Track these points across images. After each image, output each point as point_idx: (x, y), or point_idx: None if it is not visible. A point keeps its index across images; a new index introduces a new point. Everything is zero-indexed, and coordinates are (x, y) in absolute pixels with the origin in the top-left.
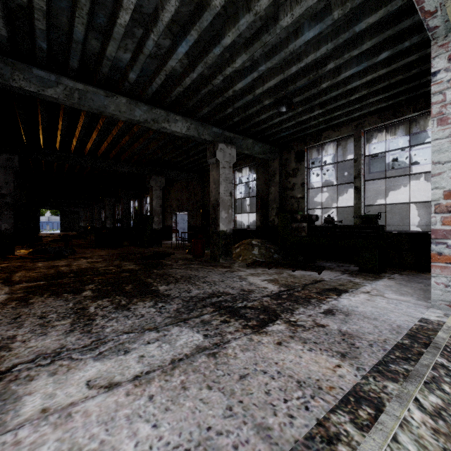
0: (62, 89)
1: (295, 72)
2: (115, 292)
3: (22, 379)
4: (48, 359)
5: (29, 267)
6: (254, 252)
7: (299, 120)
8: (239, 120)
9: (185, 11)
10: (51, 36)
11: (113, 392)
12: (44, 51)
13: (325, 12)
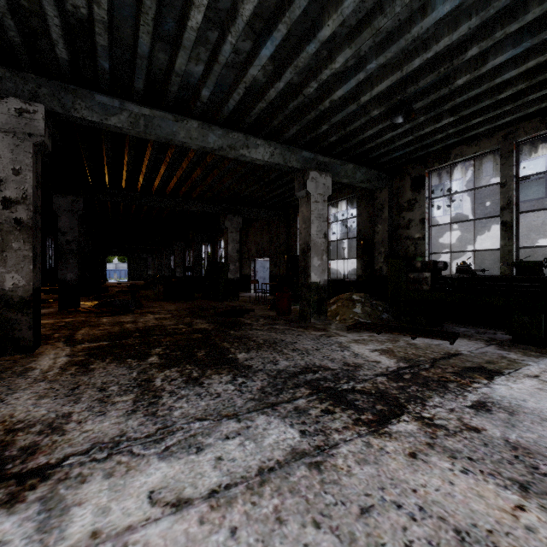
0: (126, 117)
1: (418, 68)
2: (185, 359)
3: (73, 479)
4: (104, 452)
5: (93, 323)
6: (356, 310)
7: (419, 134)
8: (337, 140)
9: None
10: (114, 53)
11: (182, 514)
12: (106, 72)
13: None
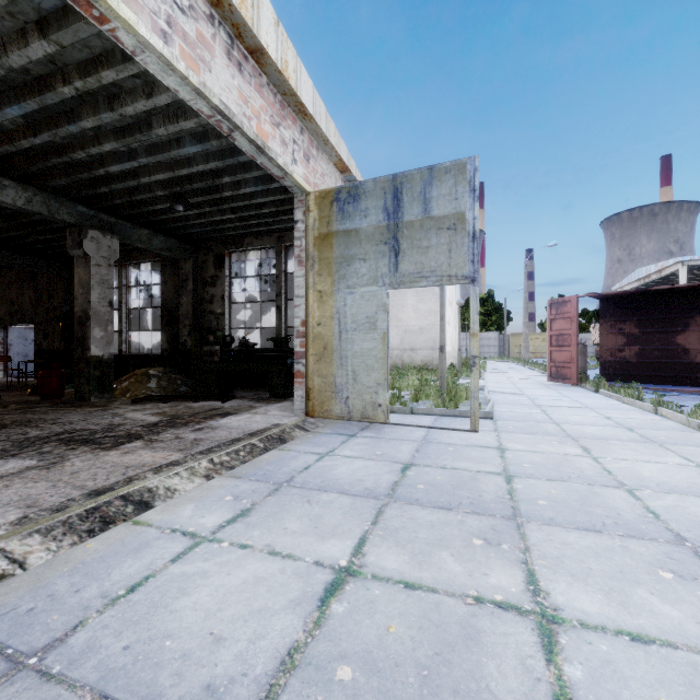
0: None
1: (191, 173)
2: None
3: None
4: None
5: None
6: (151, 385)
7: (210, 220)
8: (125, 202)
9: (17, 77)
10: None
11: None
12: None
13: (204, 136)
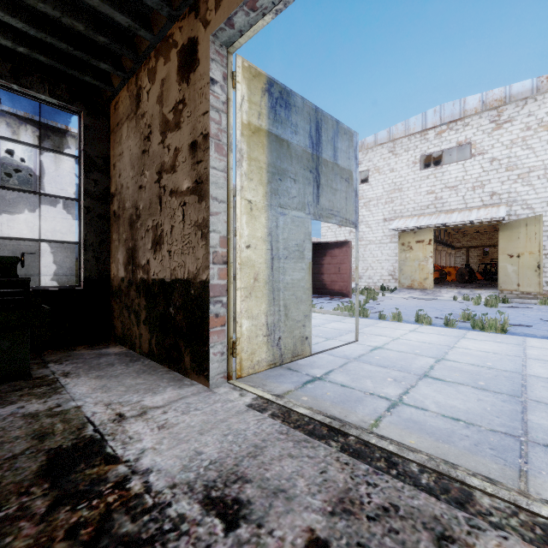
0: None
1: None
2: None
3: None
4: None
5: None
6: None
7: None
8: None
9: None
10: None
11: None
12: None
13: None
